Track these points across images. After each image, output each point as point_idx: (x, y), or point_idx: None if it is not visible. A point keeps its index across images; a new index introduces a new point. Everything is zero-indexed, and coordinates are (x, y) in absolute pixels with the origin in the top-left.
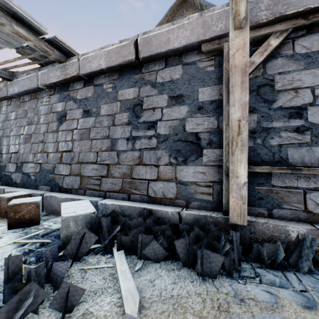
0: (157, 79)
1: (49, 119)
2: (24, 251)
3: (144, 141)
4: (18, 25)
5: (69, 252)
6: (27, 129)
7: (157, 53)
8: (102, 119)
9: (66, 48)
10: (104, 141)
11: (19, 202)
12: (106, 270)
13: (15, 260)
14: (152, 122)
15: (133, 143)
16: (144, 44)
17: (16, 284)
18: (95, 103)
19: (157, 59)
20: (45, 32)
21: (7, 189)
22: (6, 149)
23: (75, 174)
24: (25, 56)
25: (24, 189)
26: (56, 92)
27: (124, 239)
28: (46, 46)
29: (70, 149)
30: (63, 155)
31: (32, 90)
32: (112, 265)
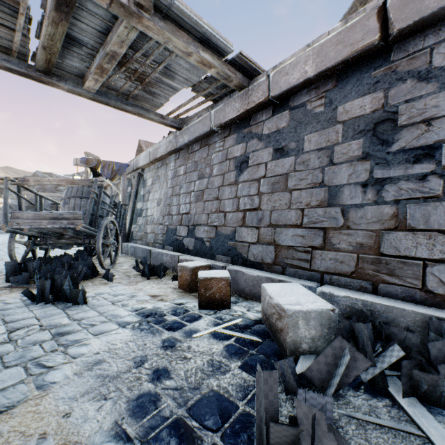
0: (433, 61)
1: (224, 169)
2: (234, 349)
3: (406, 186)
4: (204, 50)
5: (314, 374)
6: (197, 185)
7: (439, 8)
8: (307, 157)
9: (250, 65)
10: (314, 192)
11: (209, 276)
12: (409, 440)
13: (268, 379)
14: (426, 147)
15: (377, 191)
16: (402, 3)
17: (285, 426)
18: (293, 136)
19: (431, 23)
20: (230, 49)
21: (181, 256)
22: (176, 210)
23: (265, 242)
24: (200, 93)
25: (198, 258)
26: (231, 133)
27: (418, 377)
28: (228, 70)
29: (256, 206)
30: (245, 215)
31: (203, 136)
32: (420, 433)
